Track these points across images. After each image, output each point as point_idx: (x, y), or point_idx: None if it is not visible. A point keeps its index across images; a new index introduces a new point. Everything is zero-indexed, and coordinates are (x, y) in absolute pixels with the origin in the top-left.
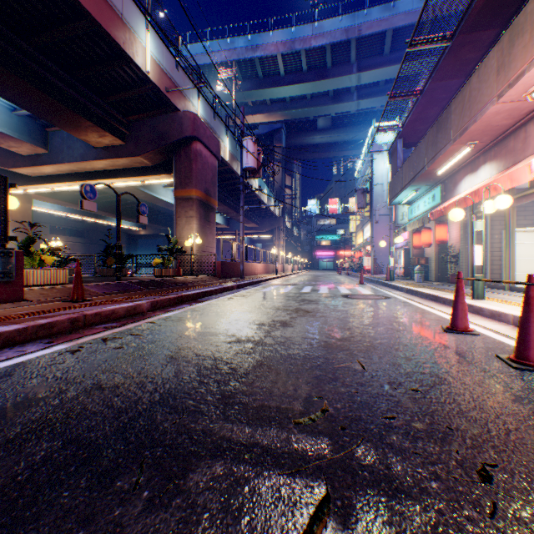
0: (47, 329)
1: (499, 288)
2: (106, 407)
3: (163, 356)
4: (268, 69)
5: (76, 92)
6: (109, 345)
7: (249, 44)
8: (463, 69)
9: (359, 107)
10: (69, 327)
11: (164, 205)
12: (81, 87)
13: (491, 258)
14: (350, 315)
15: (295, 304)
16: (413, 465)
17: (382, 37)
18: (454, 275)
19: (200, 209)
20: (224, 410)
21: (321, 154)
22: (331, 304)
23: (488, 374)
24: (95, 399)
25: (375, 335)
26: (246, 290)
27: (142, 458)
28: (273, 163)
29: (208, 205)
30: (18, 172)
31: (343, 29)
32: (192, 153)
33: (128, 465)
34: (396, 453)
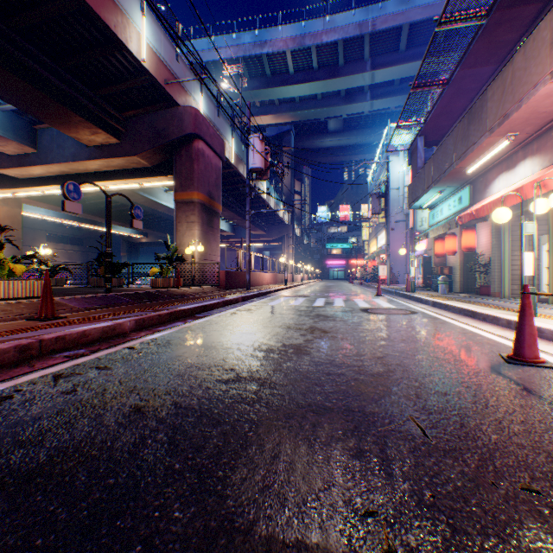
0: None
1: (540, 301)
2: None
3: (126, 409)
4: (276, 67)
5: (64, 83)
6: (58, 388)
7: (256, 40)
8: (497, 54)
9: (372, 107)
10: (16, 357)
11: (166, 211)
12: (69, 77)
13: None
14: (377, 337)
15: (309, 322)
16: None
17: (398, 33)
18: (484, 286)
19: (203, 213)
20: None
21: (332, 158)
22: (351, 320)
23: None
24: None
25: (418, 367)
26: (252, 303)
27: None
28: (282, 163)
29: (211, 210)
30: (5, 173)
31: (356, 24)
32: (193, 153)
33: None
34: None
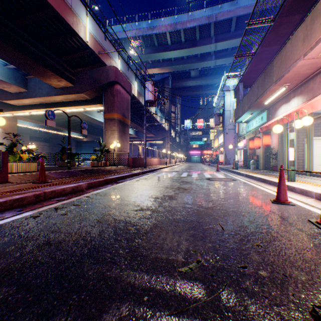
0: (20, 201)
1: (303, 174)
2: (50, 259)
3: (92, 220)
4: (161, 41)
5: (43, 54)
6: (59, 212)
7: (149, 26)
8: (280, 39)
9: (215, 64)
10: (34, 200)
11: (98, 123)
12: (46, 51)
13: (298, 155)
14: (211, 192)
15: (177, 184)
16: (263, 307)
17: (230, 22)
18: (274, 166)
19: (119, 125)
20: (130, 261)
21: (193, 92)
22: (200, 184)
23: (305, 233)
24: (44, 252)
25: (228, 205)
26: (147, 175)
27: (70, 301)
28: (164, 97)
29: (124, 123)
30: (9, 103)
31: (206, 17)
32: (114, 92)
33: (60, 307)
34: (250, 296)
